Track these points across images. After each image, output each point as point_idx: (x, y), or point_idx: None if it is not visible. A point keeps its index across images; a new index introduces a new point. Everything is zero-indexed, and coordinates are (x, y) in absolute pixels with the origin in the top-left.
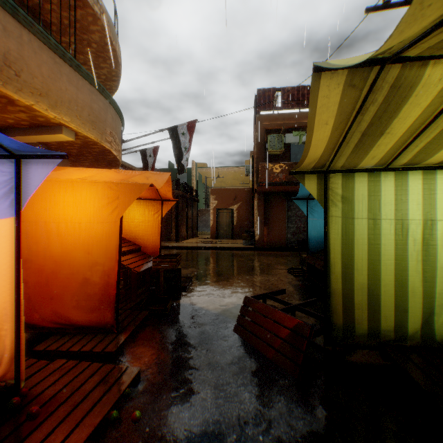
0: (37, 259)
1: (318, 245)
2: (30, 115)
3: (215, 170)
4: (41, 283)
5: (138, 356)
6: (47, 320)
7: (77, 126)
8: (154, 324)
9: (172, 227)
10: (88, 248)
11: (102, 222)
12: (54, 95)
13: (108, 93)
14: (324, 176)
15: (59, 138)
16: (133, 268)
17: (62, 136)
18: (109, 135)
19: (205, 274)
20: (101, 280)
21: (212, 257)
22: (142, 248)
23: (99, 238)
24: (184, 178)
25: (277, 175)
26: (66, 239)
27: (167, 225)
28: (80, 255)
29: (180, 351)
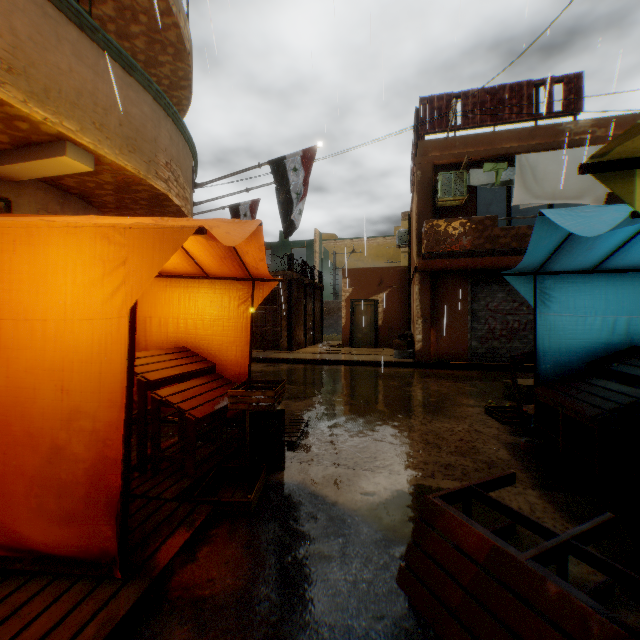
0: None
1: (557, 366)
2: (1, 118)
3: (348, 243)
4: None
5: None
6: None
7: (94, 142)
8: (218, 542)
9: (281, 328)
10: (63, 377)
11: (90, 318)
12: (42, 77)
13: (160, 91)
14: None
15: (65, 166)
16: (190, 411)
17: (69, 162)
18: (163, 167)
19: (331, 412)
20: (89, 452)
21: (343, 379)
22: (219, 366)
23: (84, 355)
24: (302, 256)
25: (456, 239)
26: (17, 357)
27: (275, 326)
28: (45, 392)
29: None
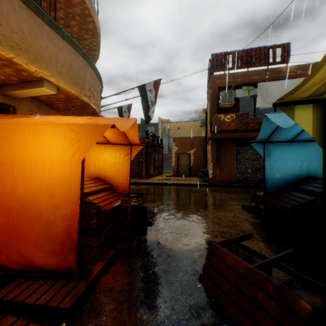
0: (5, 200)
1: (275, 186)
2: (15, 70)
3: (176, 124)
4: (8, 224)
5: (96, 312)
6: (13, 262)
7: (57, 80)
8: (118, 265)
9: (142, 167)
10: (51, 190)
11: (64, 165)
12: (34, 51)
13: (86, 54)
14: (323, 106)
15: (43, 91)
16: (103, 207)
17: (45, 90)
18: (87, 90)
19: (168, 208)
20: (63, 224)
21: (174, 192)
22: (115, 186)
23: (61, 181)
24: (152, 131)
25: (228, 124)
26: (31, 182)
27: (139, 166)
28: (44, 197)
29: (141, 307)
